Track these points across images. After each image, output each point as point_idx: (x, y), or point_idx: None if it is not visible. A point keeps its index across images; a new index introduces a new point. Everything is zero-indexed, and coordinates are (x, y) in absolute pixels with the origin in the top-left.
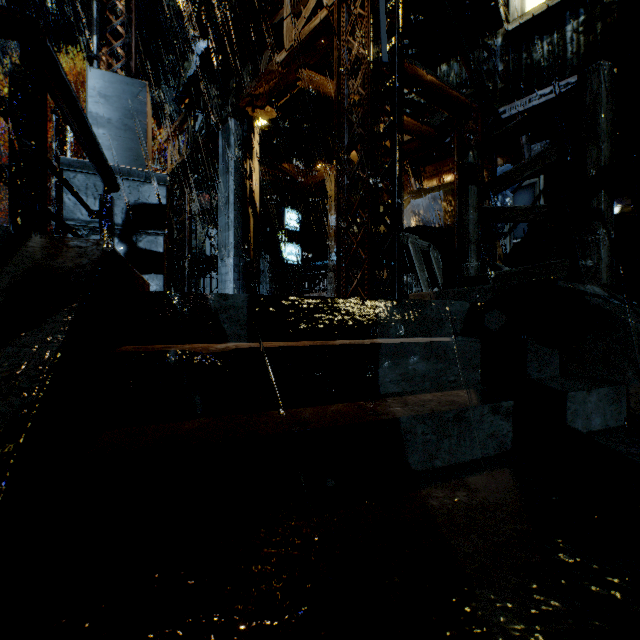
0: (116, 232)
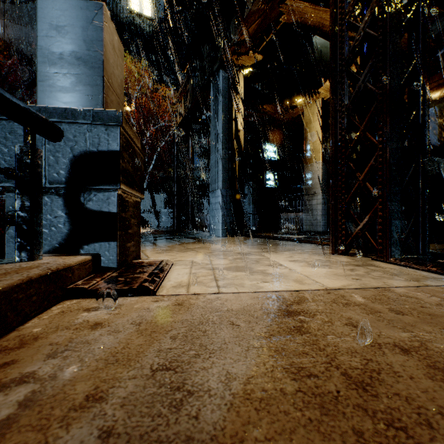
0: (60, 191)
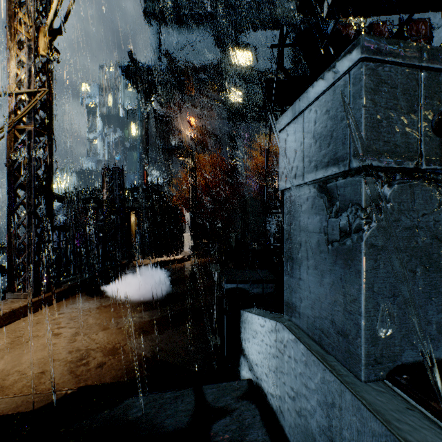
0: None
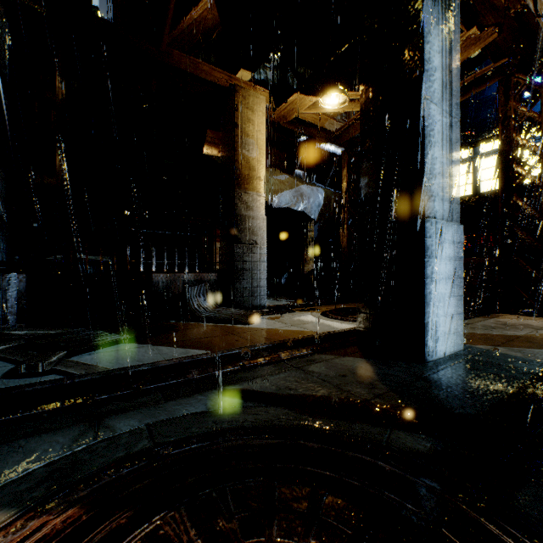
0: None
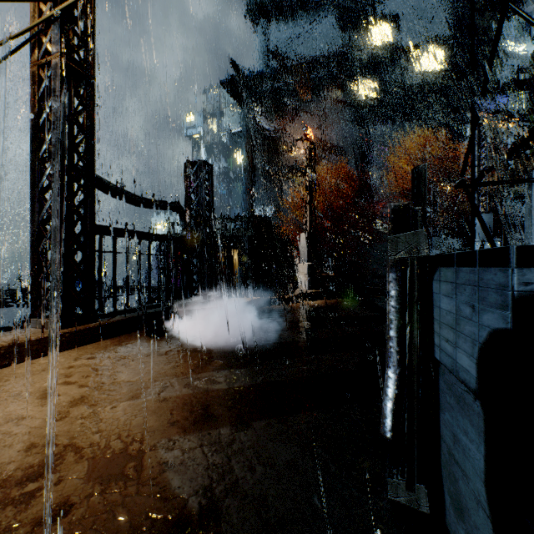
0: None
